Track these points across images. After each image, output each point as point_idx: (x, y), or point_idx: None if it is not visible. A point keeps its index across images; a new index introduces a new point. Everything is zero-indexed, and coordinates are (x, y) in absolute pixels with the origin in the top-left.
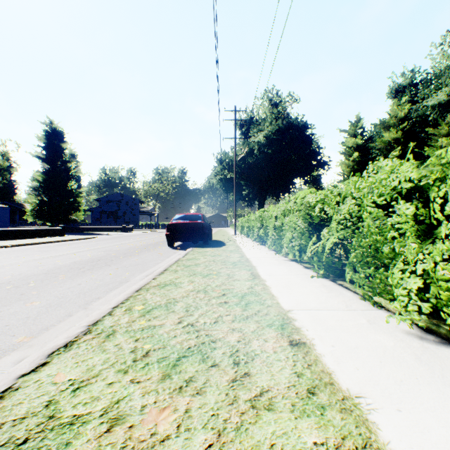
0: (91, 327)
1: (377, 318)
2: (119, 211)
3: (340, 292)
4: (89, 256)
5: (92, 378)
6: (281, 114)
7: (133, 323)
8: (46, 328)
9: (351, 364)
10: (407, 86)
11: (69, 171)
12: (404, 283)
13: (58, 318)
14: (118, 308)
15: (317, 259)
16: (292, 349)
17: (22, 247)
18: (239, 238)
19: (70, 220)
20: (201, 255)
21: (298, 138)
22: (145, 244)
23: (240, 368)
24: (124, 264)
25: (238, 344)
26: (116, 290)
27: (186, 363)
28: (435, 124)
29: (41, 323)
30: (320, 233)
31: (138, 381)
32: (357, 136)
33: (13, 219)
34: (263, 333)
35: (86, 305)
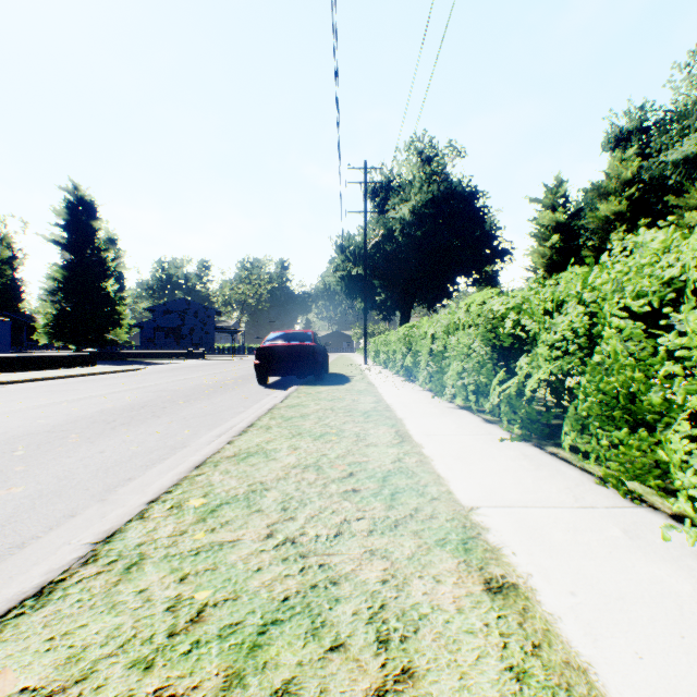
0: (100, 546)
1: (639, 525)
2: (184, 328)
3: (557, 470)
4: (128, 400)
5: (72, 686)
6: (437, 176)
7: (182, 538)
8: (20, 543)
9: (623, 643)
10: (634, 132)
11: (104, 264)
12: (696, 461)
13: (47, 522)
14: (158, 503)
15: (510, 409)
16: (494, 603)
17: (22, 385)
18: (371, 369)
19: (106, 341)
20: (311, 399)
21: (463, 213)
22: (221, 379)
23: (391, 656)
24: (183, 413)
25: (384, 590)
26: (163, 462)
27: (278, 642)
28: (678, 191)
29: (13, 533)
30: (509, 363)
31: (172, 695)
32: (557, 209)
33: (17, 339)
34: (430, 562)
35: (104, 494)
